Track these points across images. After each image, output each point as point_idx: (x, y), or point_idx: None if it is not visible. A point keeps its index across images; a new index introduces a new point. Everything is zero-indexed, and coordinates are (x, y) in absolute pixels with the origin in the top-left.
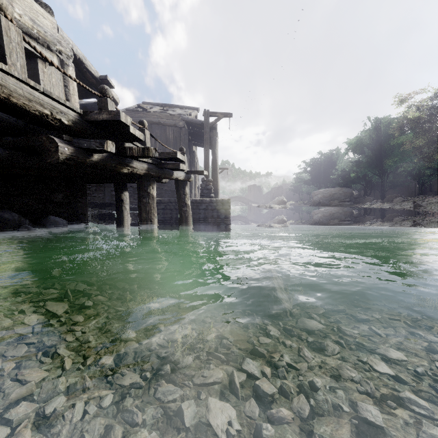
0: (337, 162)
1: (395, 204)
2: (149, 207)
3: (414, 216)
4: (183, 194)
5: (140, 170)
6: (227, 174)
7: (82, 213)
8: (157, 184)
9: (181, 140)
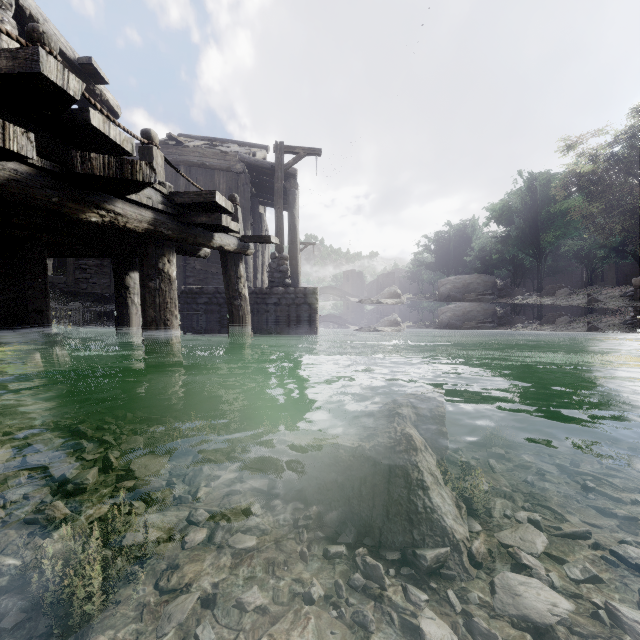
0: (472, 238)
1: (558, 298)
2: (162, 297)
3: (592, 316)
4: (234, 277)
5: (134, 220)
6: (313, 251)
7: (36, 310)
8: (200, 263)
9: (238, 193)
